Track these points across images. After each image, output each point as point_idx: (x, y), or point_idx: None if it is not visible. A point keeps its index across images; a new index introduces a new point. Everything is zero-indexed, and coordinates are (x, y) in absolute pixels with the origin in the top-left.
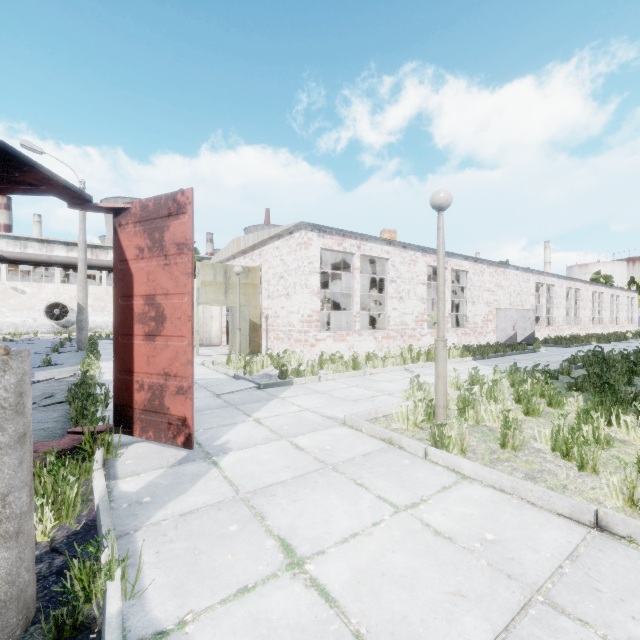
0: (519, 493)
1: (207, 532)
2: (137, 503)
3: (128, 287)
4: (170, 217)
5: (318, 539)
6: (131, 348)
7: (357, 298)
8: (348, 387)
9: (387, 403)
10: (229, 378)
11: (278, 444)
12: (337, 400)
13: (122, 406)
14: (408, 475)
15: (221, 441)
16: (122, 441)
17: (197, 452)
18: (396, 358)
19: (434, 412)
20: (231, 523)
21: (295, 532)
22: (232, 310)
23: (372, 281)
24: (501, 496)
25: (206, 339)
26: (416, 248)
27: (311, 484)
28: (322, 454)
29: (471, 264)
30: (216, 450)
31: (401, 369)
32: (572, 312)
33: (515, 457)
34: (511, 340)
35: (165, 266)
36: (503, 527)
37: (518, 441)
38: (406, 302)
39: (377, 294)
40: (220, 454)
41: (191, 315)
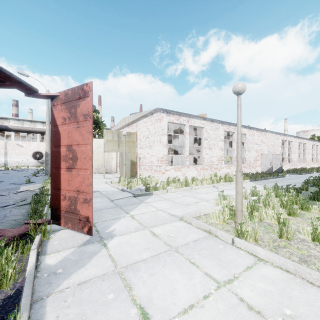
0: (300, 274)
1: (93, 299)
2: (53, 273)
3: (58, 140)
4: (80, 99)
5: (166, 309)
6: (59, 175)
7: (187, 148)
8: (183, 196)
9: (205, 206)
10: (119, 190)
11: (143, 232)
12: (177, 204)
13: (55, 208)
14: (223, 257)
15: (110, 229)
16: (55, 228)
17: (95, 237)
18: (208, 180)
19: (234, 213)
20: (109, 292)
21: (151, 302)
22: (122, 154)
23: (194, 140)
24: (287, 275)
25: (109, 169)
26: (218, 121)
27: (162, 262)
28: (169, 240)
29: (247, 130)
30: (106, 235)
31: (211, 186)
32: (301, 155)
33: (289, 245)
34: (269, 170)
35: (77, 128)
36: (295, 303)
37: (290, 234)
38: (213, 150)
39: (197, 146)
40: (108, 238)
41: (91, 156)
